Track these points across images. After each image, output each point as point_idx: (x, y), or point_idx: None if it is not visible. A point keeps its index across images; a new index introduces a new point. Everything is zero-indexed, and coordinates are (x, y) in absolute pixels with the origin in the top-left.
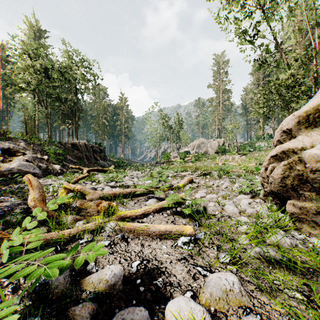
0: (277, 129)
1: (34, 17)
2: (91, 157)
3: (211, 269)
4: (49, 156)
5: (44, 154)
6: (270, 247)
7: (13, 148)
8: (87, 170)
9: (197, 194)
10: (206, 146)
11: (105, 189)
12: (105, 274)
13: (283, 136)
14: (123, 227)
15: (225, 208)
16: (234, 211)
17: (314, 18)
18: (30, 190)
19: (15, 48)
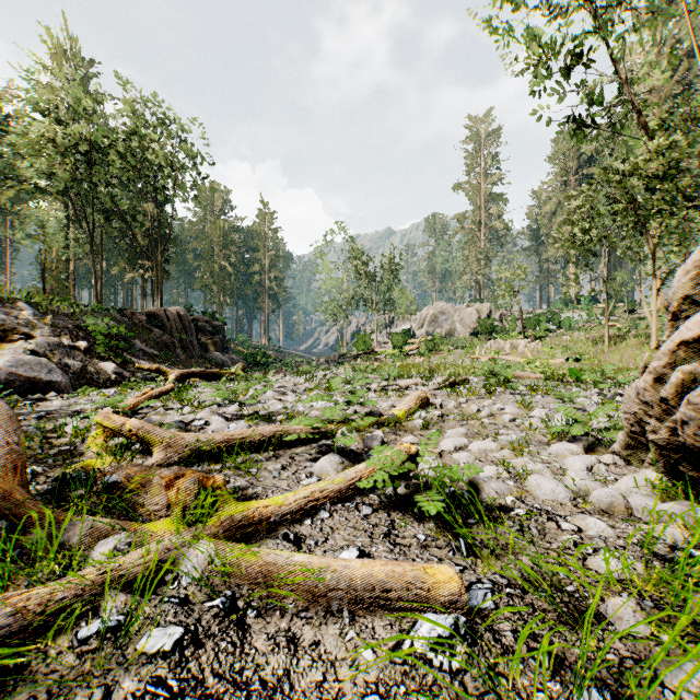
0: (682, 266)
1: (67, 29)
2: (192, 344)
3: None
4: (91, 342)
5: (80, 338)
6: None
7: (2, 323)
8: (177, 374)
9: (445, 441)
10: (451, 319)
11: (212, 424)
12: None
13: None
14: (234, 566)
15: (529, 486)
16: (558, 495)
17: None
18: None
19: (19, 97)
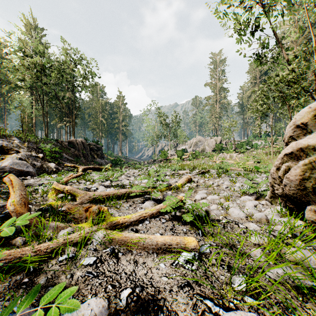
0: (289, 124)
1: (32, 15)
2: (88, 155)
3: (224, 301)
4: (44, 154)
5: (39, 152)
6: (294, 267)
7: (6, 146)
8: (82, 168)
9: (197, 195)
10: (203, 144)
11: (99, 189)
12: (82, 314)
13: (296, 132)
14: (113, 238)
15: (229, 212)
16: (240, 215)
17: (315, 13)
18: (11, 192)
19: (11, 45)
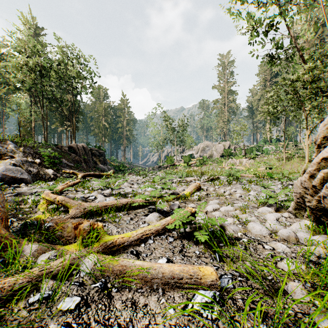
0: (322, 122)
1: (31, 13)
2: (89, 161)
3: None
4: (42, 160)
5: (36, 158)
6: None
7: None
8: (82, 175)
9: (208, 206)
10: (211, 149)
11: (98, 198)
12: None
13: None
14: (106, 267)
15: (249, 227)
16: (263, 232)
17: None
18: None
19: (8, 45)
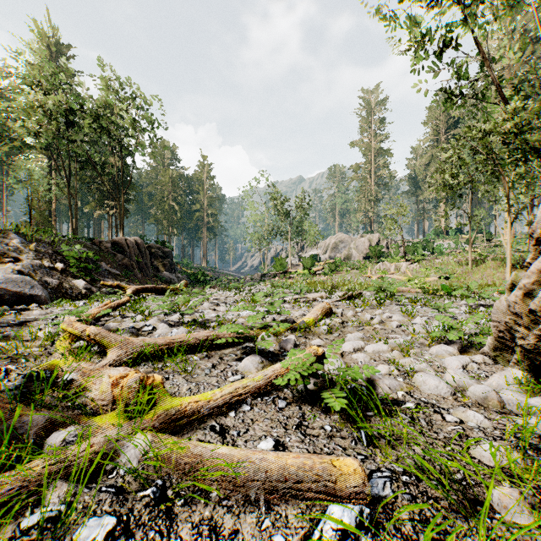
0: None
1: (49, 21)
2: (147, 265)
3: None
4: (66, 264)
5: (58, 261)
6: None
7: None
8: (133, 289)
9: (346, 343)
10: (348, 246)
11: (158, 330)
12: None
13: None
14: (166, 457)
15: (416, 382)
16: (441, 390)
17: None
18: None
19: (12, 73)
